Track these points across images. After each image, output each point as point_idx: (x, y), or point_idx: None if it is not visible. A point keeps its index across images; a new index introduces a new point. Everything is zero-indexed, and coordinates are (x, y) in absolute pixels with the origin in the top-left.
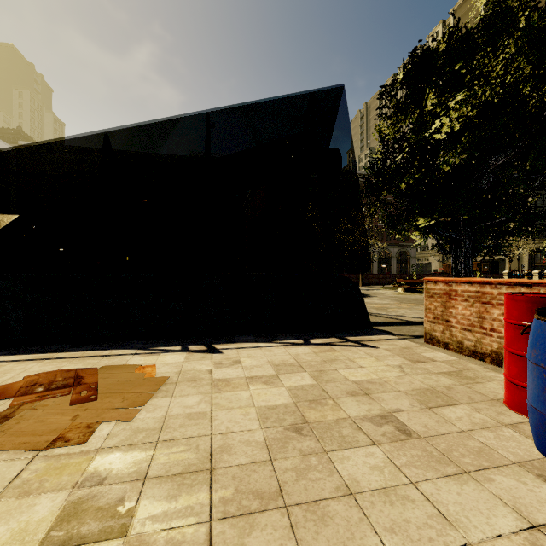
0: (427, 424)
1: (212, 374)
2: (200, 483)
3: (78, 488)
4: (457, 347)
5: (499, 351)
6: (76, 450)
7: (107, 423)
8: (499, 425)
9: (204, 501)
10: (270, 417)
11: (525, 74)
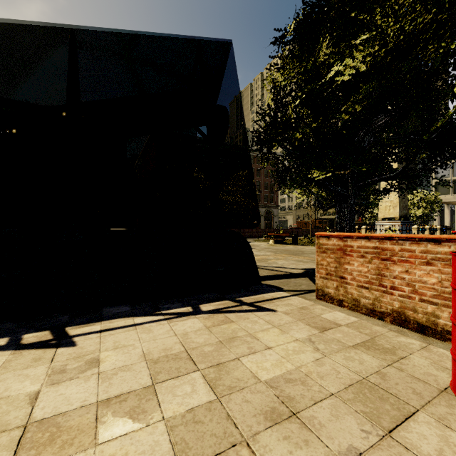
0: None
1: (33, 405)
2: None
3: None
4: (353, 305)
5: (401, 311)
6: None
7: None
8: None
9: None
10: None
11: (426, 20)
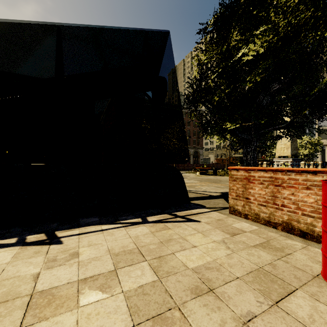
0: None
1: (36, 281)
2: None
3: None
4: (255, 218)
5: (289, 222)
6: None
7: None
8: None
9: None
10: None
11: (306, 16)
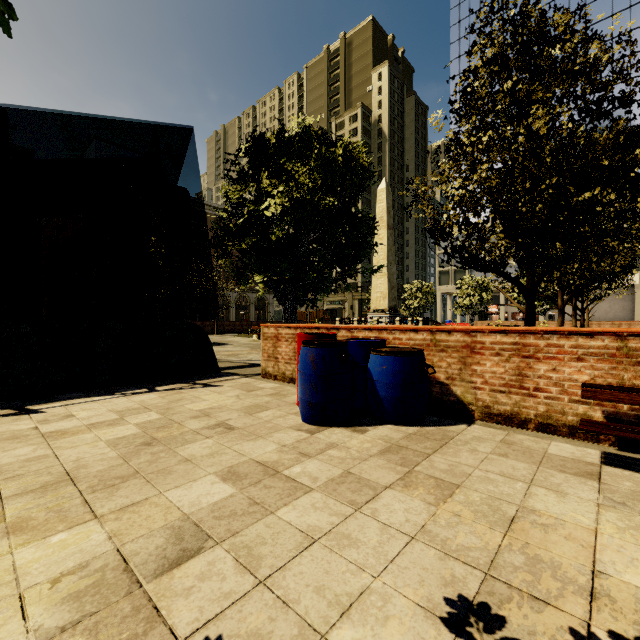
0: (246, 422)
1: (38, 429)
2: (64, 486)
3: None
4: (282, 377)
5: None
6: None
7: None
8: (288, 414)
9: (72, 491)
10: (121, 443)
11: (318, 186)
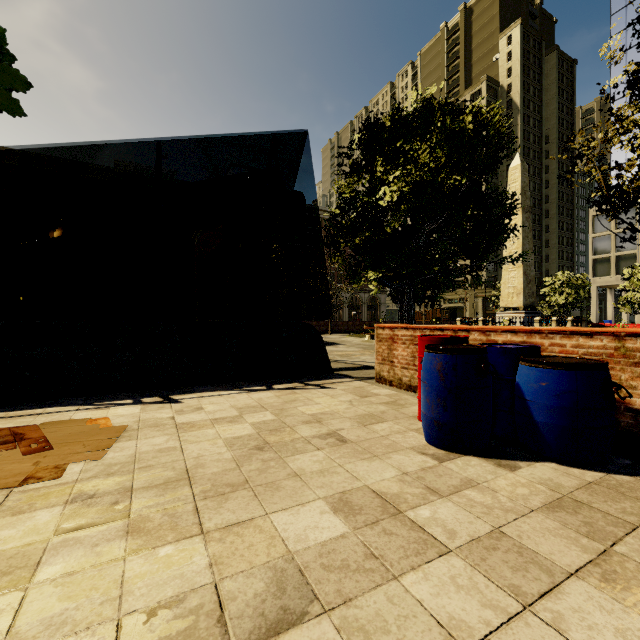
0: (360, 435)
1: (174, 419)
2: (181, 486)
3: (71, 503)
4: (398, 383)
5: None
6: (53, 484)
7: (75, 464)
8: (408, 430)
9: (187, 493)
10: (236, 443)
11: (441, 164)
